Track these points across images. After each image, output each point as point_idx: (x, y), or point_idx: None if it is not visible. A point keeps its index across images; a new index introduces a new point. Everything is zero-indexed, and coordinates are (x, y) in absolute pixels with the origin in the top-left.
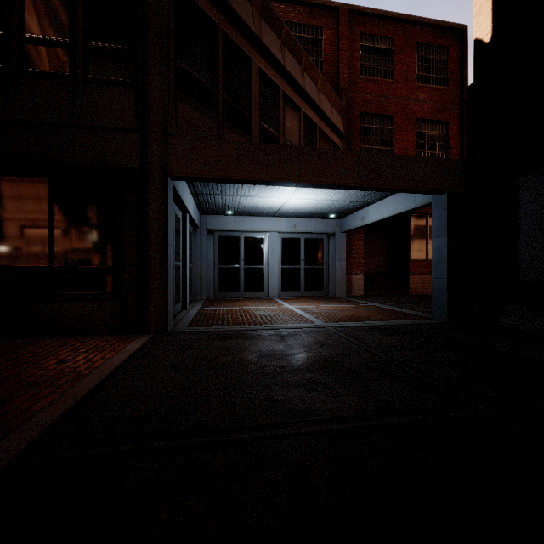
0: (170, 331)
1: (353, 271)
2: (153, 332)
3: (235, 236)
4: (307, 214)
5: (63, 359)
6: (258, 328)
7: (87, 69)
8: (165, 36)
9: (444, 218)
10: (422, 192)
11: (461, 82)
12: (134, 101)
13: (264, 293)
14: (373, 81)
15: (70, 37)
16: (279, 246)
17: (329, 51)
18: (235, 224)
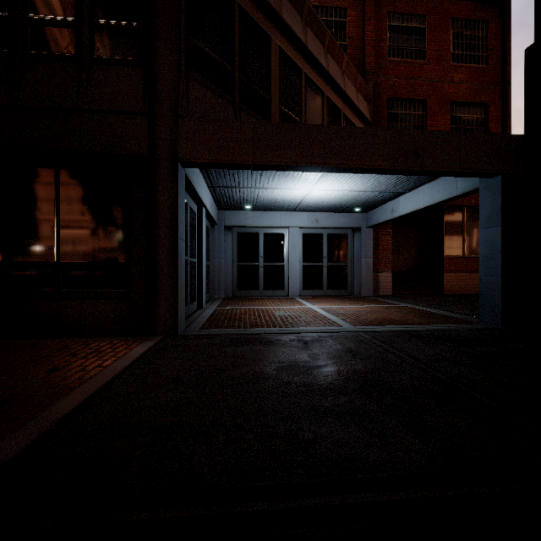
0: (181, 334)
1: (380, 269)
2: (162, 335)
3: (254, 232)
4: (330, 208)
5: (56, 366)
6: (278, 331)
7: (94, 49)
8: (175, 8)
9: (496, 204)
10: (470, 175)
11: (502, 59)
12: (142, 81)
13: (284, 292)
14: (402, 63)
15: (75, 16)
16: (300, 243)
17: (354, 33)
18: (253, 220)
